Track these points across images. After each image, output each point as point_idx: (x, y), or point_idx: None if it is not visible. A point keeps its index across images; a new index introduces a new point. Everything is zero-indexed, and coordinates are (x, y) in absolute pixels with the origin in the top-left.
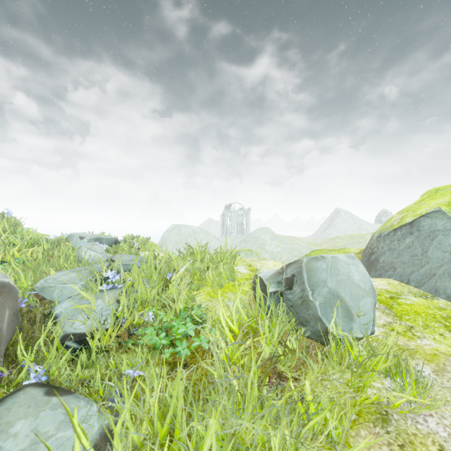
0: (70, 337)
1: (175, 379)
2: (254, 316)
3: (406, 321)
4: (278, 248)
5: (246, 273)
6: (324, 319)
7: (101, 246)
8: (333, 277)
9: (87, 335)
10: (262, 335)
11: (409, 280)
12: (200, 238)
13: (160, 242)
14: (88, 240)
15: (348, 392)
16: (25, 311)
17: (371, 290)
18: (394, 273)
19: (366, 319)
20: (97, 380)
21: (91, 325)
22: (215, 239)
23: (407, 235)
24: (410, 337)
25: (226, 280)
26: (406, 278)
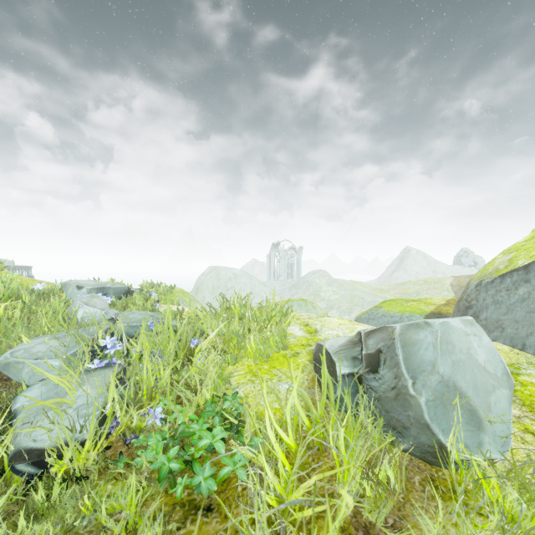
0: (23, 457)
1: None
2: (320, 417)
3: None
4: (336, 295)
5: (302, 337)
6: (435, 427)
7: (104, 300)
8: (446, 356)
9: (51, 453)
10: (335, 454)
11: (524, 344)
12: (242, 283)
13: (194, 288)
14: (88, 291)
15: None
16: None
17: (504, 377)
18: (503, 334)
19: (503, 426)
20: None
21: (58, 438)
22: (261, 284)
23: (521, 283)
24: None
25: (275, 348)
26: (520, 342)
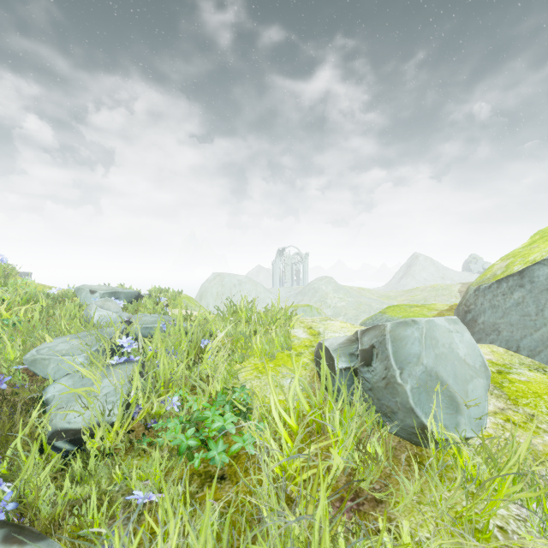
0: (60, 435)
1: (205, 504)
2: (319, 403)
3: (524, 407)
4: (343, 302)
5: (305, 339)
6: (418, 410)
7: (117, 303)
8: (430, 350)
9: (84, 432)
10: (331, 433)
11: (518, 347)
12: (247, 290)
13: (198, 295)
14: (101, 295)
15: (459, 523)
16: (9, 393)
17: (482, 368)
18: (499, 337)
19: (478, 410)
20: (92, 505)
21: (91, 419)
22: (266, 290)
23: (516, 287)
24: (533, 432)
25: (279, 348)
26: (514, 345)
